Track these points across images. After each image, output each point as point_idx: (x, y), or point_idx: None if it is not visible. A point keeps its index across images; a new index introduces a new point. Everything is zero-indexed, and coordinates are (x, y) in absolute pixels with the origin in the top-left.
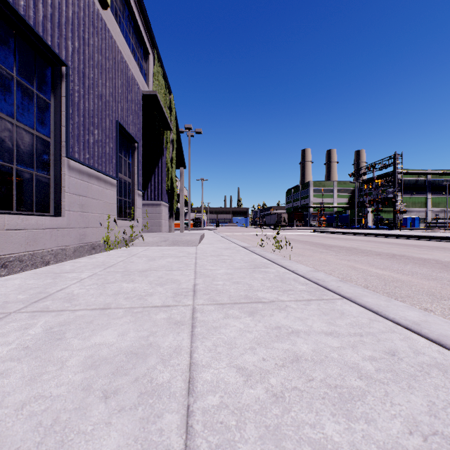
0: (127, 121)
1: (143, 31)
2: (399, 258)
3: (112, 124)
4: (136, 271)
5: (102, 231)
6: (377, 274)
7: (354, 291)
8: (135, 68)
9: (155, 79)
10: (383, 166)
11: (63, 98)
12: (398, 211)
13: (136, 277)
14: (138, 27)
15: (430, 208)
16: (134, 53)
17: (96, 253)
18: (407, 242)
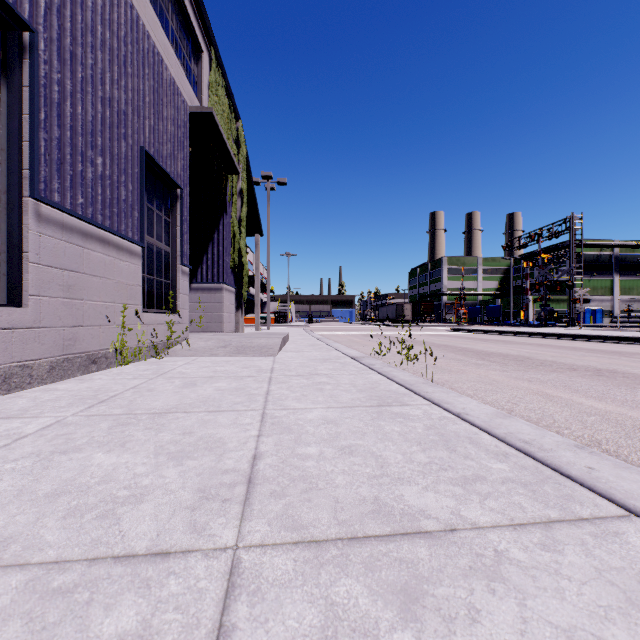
0: (162, 151)
1: (190, 13)
2: (611, 376)
3: (132, 151)
4: (146, 413)
5: (111, 332)
6: (596, 411)
7: None
8: (176, 68)
9: (211, 93)
10: (554, 233)
11: (26, 89)
12: (577, 300)
13: (137, 431)
14: (182, 3)
15: (618, 296)
16: (176, 46)
17: (100, 370)
18: (602, 348)
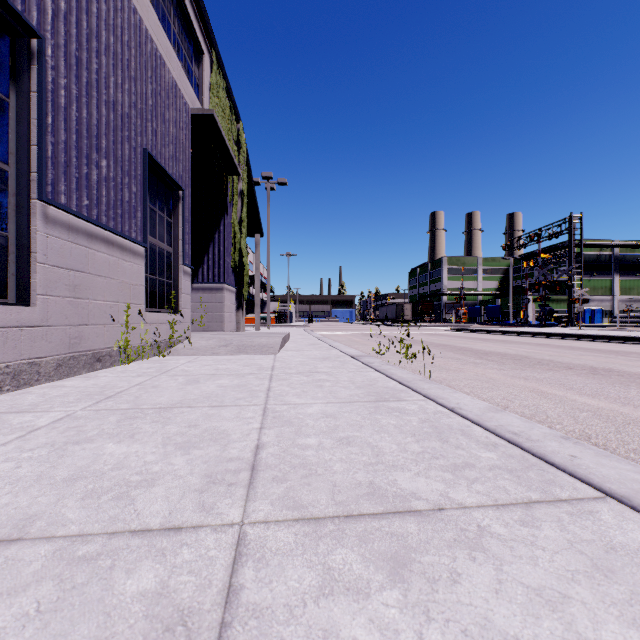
0: (164, 153)
1: (192, 16)
2: (607, 374)
3: (135, 153)
4: (152, 407)
5: (115, 331)
6: (589, 407)
7: (618, 473)
8: (178, 71)
9: (212, 95)
10: (553, 233)
11: (34, 94)
12: (577, 300)
13: (145, 424)
14: (184, 7)
15: (618, 296)
16: (178, 49)
17: (104, 368)
18: (600, 347)
